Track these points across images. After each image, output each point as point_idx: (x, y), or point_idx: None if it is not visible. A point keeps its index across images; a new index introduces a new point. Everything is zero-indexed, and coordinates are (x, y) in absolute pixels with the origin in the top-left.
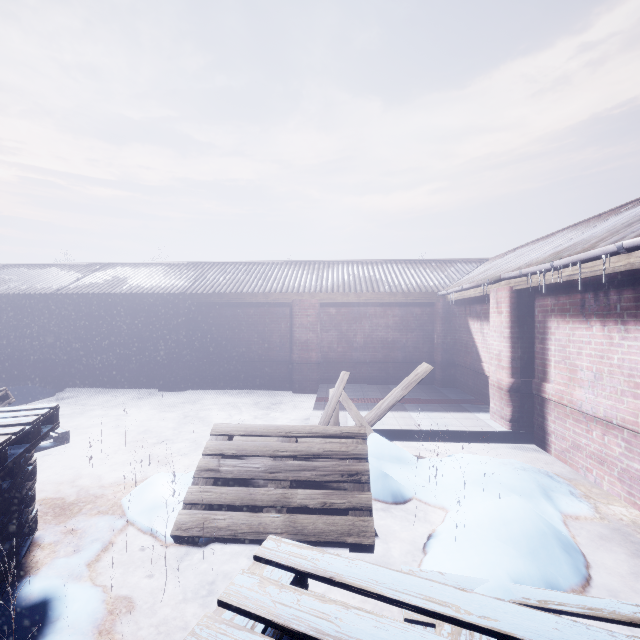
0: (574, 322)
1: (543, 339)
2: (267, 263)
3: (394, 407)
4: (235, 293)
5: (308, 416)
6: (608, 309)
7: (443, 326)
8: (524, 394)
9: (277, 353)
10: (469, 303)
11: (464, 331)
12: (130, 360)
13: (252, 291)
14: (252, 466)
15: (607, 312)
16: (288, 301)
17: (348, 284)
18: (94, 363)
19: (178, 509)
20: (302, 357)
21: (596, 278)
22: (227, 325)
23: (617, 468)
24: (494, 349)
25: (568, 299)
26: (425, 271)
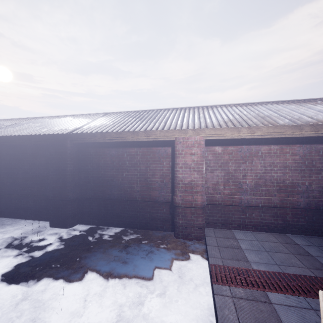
0: None
1: None
2: (151, 110)
3: None
4: (117, 132)
5: (201, 299)
6: None
7: None
8: None
9: (159, 193)
10: None
11: None
12: (31, 195)
13: (133, 129)
14: None
15: None
16: (170, 139)
17: (235, 120)
18: (5, 196)
19: None
20: (186, 200)
21: None
22: (111, 164)
23: None
24: None
25: None
26: (318, 106)
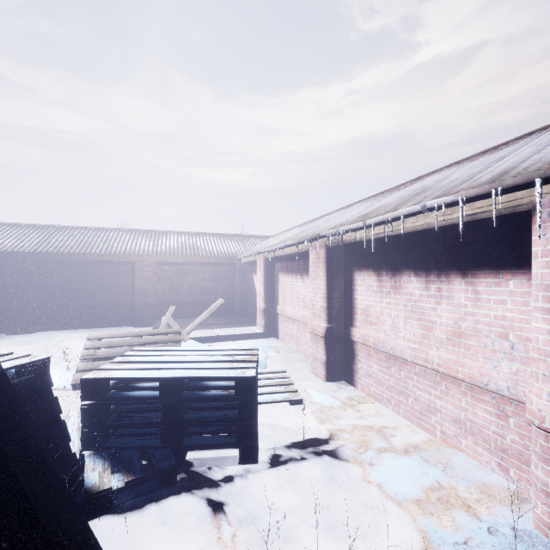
0: (285, 275)
1: (277, 284)
2: (111, 229)
3: (205, 327)
4: (84, 253)
5: None
6: (293, 269)
7: (240, 278)
8: (270, 312)
9: (121, 299)
10: (253, 264)
11: (251, 281)
12: None
13: (100, 252)
14: (116, 351)
15: (293, 270)
16: (131, 260)
17: (177, 249)
18: None
19: (71, 377)
20: (142, 301)
21: (290, 255)
22: (76, 278)
23: (295, 338)
24: (258, 290)
25: (284, 264)
26: (231, 242)
